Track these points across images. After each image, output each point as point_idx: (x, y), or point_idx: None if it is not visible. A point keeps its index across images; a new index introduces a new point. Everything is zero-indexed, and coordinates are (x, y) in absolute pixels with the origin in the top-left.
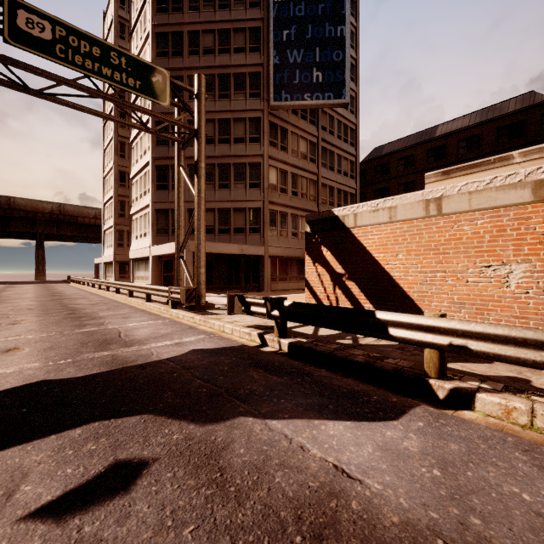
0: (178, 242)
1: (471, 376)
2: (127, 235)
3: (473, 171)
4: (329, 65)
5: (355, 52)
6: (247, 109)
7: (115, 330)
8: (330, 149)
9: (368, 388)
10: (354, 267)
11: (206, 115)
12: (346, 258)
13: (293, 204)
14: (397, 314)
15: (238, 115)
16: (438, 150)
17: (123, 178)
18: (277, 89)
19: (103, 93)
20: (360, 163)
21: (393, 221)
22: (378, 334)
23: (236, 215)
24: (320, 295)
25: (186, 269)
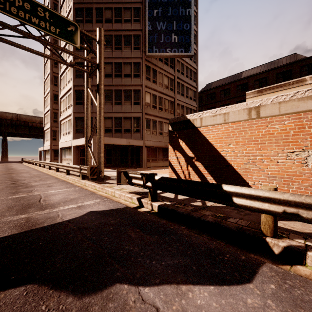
0: (87, 137)
1: (294, 233)
2: (58, 133)
3: (279, 89)
4: (181, 32)
5: (196, 27)
6: (132, 56)
7: (38, 196)
8: (181, 83)
9: (220, 245)
10: (200, 152)
11: (106, 59)
12: (195, 147)
13: (160, 115)
14: (239, 187)
15: (126, 60)
16: (243, 85)
17: (56, 98)
18: (150, 45)
19: (32, 35)
20: (199, 93)
21: (226, 122)
22: (225, 202)
23: (125, 121)
24: (178, 171)
25: (92, 154)
